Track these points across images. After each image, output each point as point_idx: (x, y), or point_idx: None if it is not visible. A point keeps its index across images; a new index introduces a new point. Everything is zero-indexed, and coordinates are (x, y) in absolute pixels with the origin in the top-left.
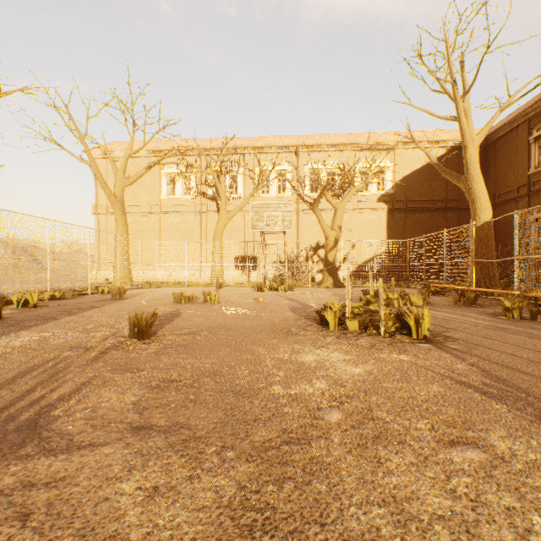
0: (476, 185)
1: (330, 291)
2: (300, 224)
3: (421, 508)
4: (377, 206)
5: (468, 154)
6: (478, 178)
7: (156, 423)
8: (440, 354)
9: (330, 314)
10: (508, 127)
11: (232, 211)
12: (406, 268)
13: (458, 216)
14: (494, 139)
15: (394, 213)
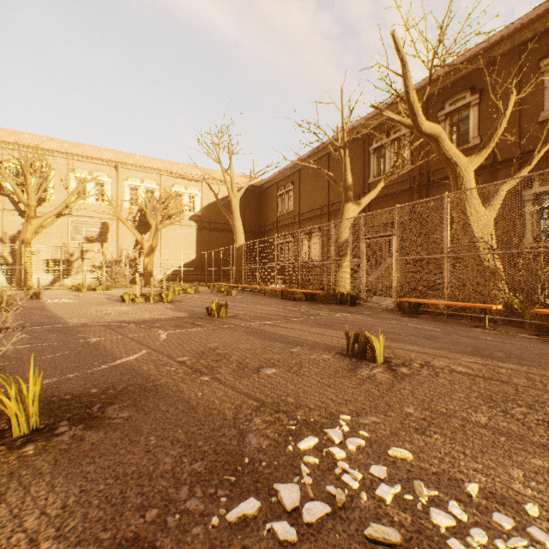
0: (237, 223)
1: (144, 289)
2: (120, 232)
3: (127, 317)
4: (189, 224)
5: (233, 203)
6: (238, 219)
7: (52, 319)
8: (168, 304)
9: (127, 295)
10: (269, 183)
11: (44, 216)
12: (211, 272)
13: (245, 237)
14: (264, 189)
15: (202, 230)
